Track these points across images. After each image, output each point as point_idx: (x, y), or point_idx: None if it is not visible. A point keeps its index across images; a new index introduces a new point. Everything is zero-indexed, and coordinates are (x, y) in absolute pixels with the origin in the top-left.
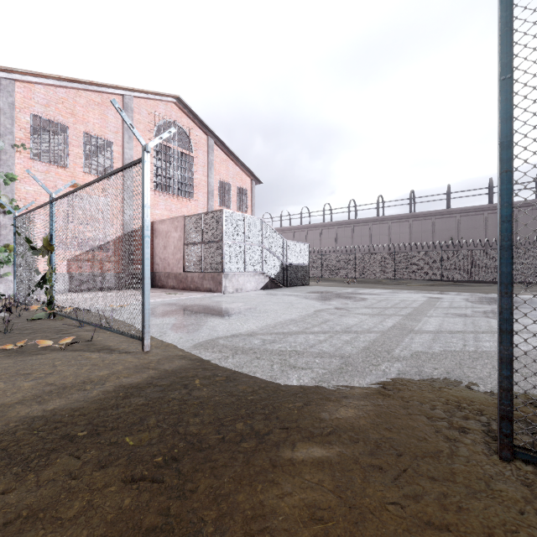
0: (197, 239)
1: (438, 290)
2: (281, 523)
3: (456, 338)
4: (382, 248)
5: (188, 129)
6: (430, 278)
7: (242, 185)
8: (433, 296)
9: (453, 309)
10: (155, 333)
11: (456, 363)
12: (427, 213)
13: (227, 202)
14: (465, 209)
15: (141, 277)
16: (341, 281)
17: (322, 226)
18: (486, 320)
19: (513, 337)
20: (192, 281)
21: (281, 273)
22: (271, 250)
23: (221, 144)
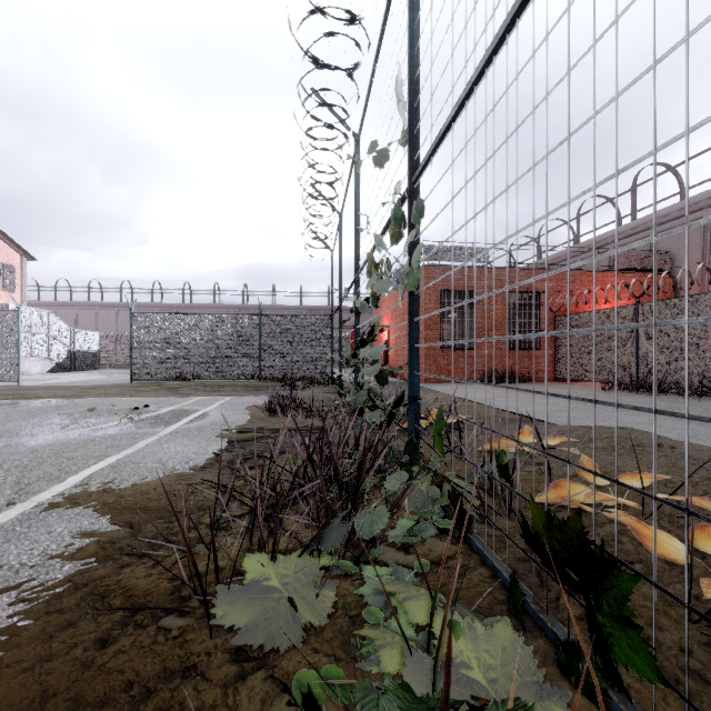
0: None
1: None
2: (92, 385)
3: None
4: None
5: None
6: None
7: (8, 261)
8: None
9: None
10: (7, 385)
11: None
12: (228, 306)
13: None
14: (256, 306)
15: (16, 357)
16: None
17: (119, 307)
18: None
19: None
20: None
21: (69, 359)
22: (58, 338)
23: None
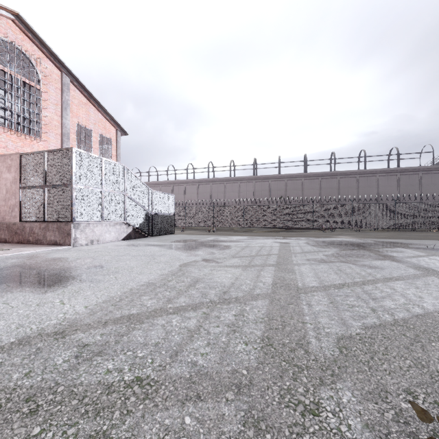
0: (38, 182)
1: (280, 236)
2: None
3: (351, 297)
4: (233, 203)
5: (33, 57)
6: (270, 226)
7: (105, 133)
8: (282, 241)
9: (308, 254)
10: None
11: (415, 363)
12: (265, 176)
13: (88, 148)
14: (290, 175)
15: None
16: (202, 229)
17: (186, 183)
18: (347, 266)
19: (396, 288)
20: (31, 232)
21: (146, 223)
22: (135, 199)
23: (80, 85)
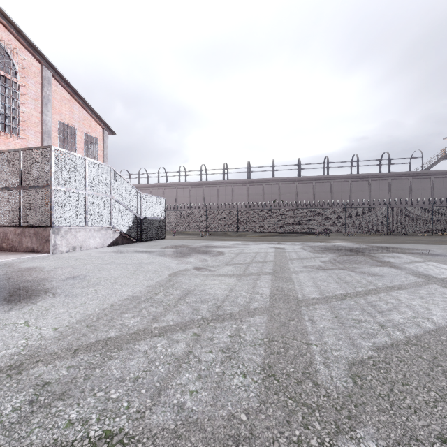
0: (13, 183)
1: (275, 241)
2: None
3: (356, 310)
4: (227, 206)
5: (9, 47)
6: (263, 230)
7: (91, 132)
8: (277, 247)
9: (305, 260)
10: None
11: (441, 396)
12: (259, 180)
13: (71, 148)
14: (284, 179)
15: None
16: (194, 234)
17: (178, 186)
18: (346, 273)
19: (400, 298)
20: (5, 238)
21: (134, 228)
22: (122, 202)
23: (63, 80)
